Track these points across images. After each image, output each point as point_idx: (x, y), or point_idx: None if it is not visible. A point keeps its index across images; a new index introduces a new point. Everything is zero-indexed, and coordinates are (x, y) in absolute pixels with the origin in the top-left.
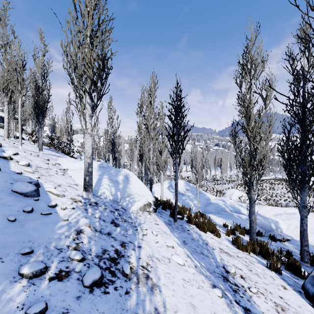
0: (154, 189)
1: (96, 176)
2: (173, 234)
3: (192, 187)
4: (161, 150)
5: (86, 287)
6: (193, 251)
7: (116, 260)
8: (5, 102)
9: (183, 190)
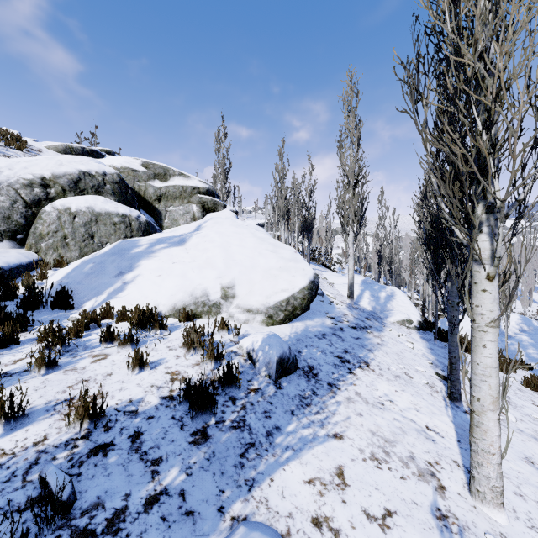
0: None
1: (358, 291)
2: (423, 343)
3: (536, 327)
4: None
5: (349, 327)
6: (434, 353)
7: (364, 328)
8: (283, 224)
9: (512, 330)
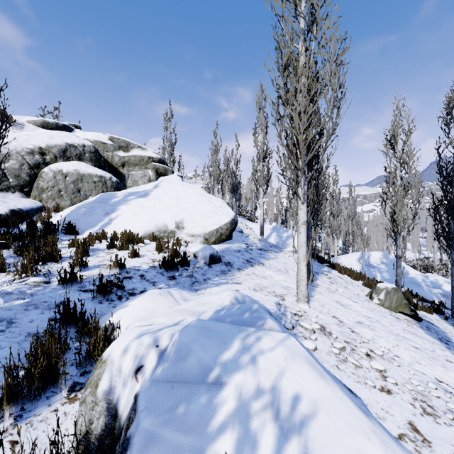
0: (341, 260)
1: (268, 232)
2: None
3: (391, 260)
4: (334, 215)
5: (257, 249)
6: None
7: (266, 250)
8: (217, 186)
9: (376, 262)
